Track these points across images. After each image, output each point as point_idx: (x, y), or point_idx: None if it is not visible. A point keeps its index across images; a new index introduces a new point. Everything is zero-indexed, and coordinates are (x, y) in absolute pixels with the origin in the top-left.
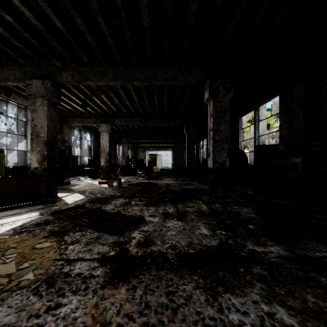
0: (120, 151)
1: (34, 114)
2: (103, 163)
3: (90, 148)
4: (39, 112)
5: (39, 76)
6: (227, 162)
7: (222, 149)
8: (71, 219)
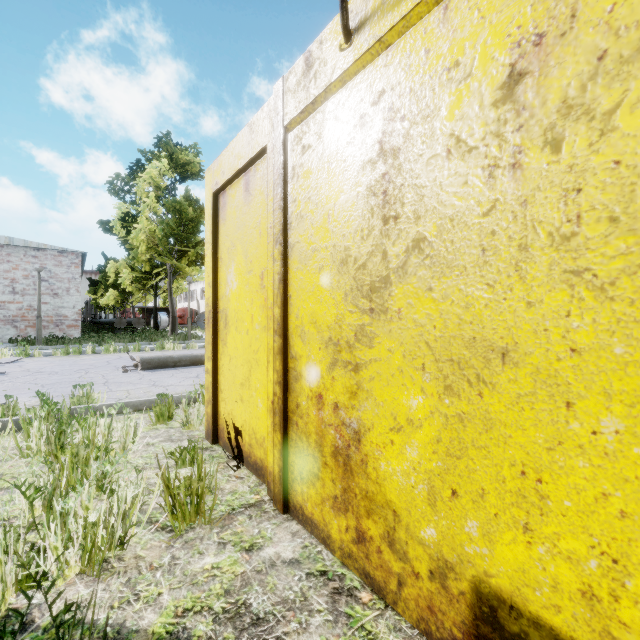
0: None
1: None
2: None
3: None
4: None
5: None
6: None
7: None
8: None
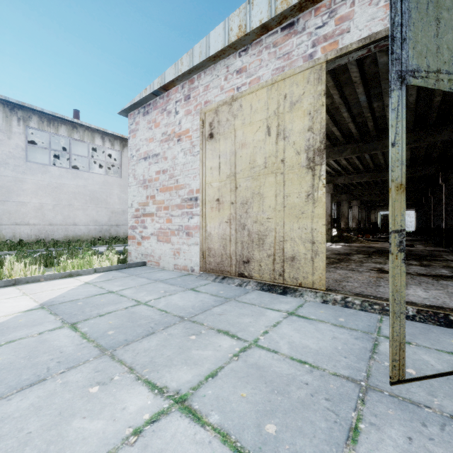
0: (349, 214)
1: (342, 207)
2: (354, 225)
3: (334, 215)
4: (344, 206)
5: (344, 192)
6: (441, 225)
7: (438, 219)
8: (372, 241)
